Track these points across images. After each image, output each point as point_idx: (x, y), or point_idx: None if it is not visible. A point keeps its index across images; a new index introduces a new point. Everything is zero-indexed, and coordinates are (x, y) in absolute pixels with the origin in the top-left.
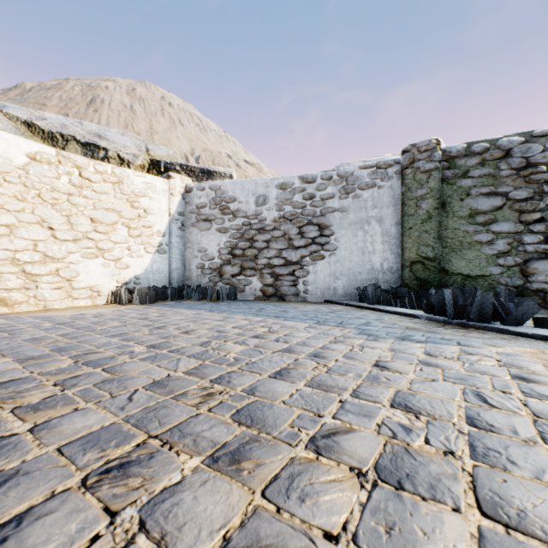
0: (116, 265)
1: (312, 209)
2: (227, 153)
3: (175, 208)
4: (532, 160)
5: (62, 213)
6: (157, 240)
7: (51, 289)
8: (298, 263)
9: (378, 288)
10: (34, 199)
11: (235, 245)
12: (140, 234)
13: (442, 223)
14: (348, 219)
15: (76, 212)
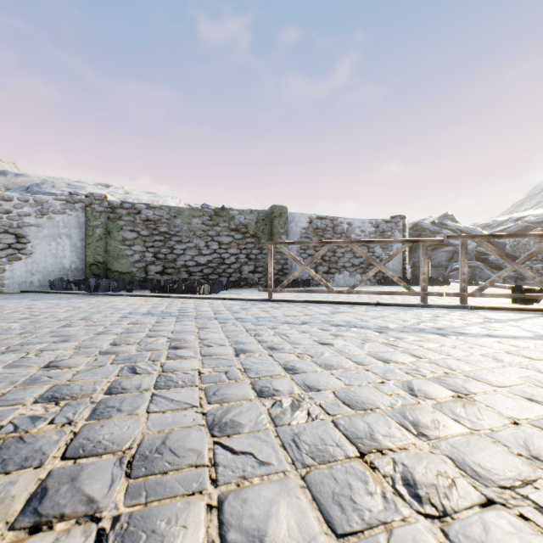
0: None
1: (10, 221)
2: None
3: None
4: (150, 218)
5: None
6: None
7: None
8: None
9: (64, 280)
10: None
11: None
12: None
13: (109, 243)
14: (44, 233)
15: None
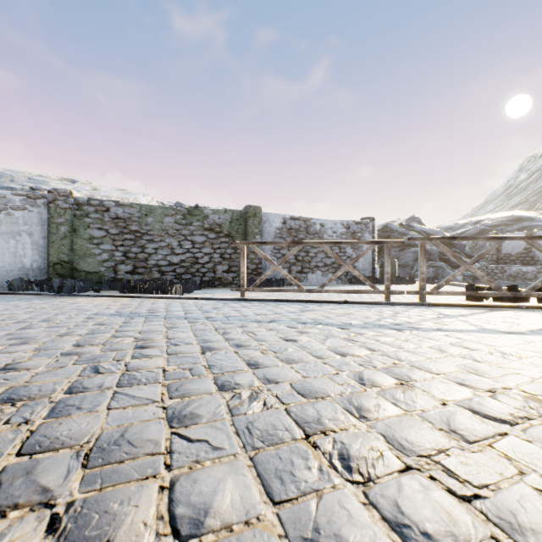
0: None
1: None
2: None
3: None
4: (119, 216)
5: None
6: None
7: None
8: None
9: (24, 281)
10: None
11: None
12: None
13: (74, 241)
14: (2, 230)
15: None
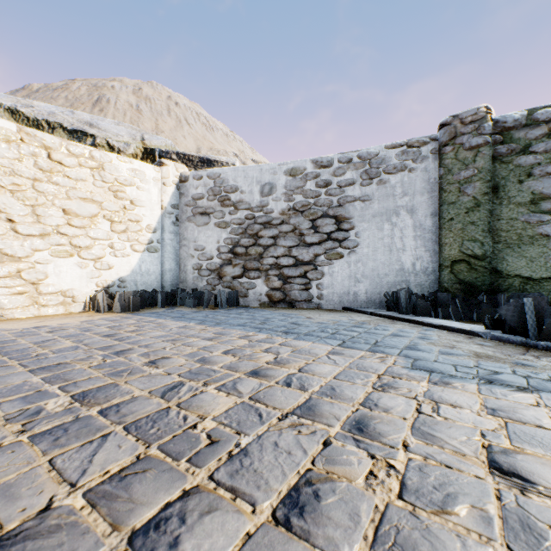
0: (95, 265)
1: (328, 198)
2: (234, 152)
3: (167, 200)
4: None
5: (26, 202)
6: (146, 236)
7: (11, 295)
8: (311, 263)
9: (412, 294)
10: None
11: (236, 242)
12: (126, 229)
13: (493, 212)
14: (372, 210)
15: (44, 202)
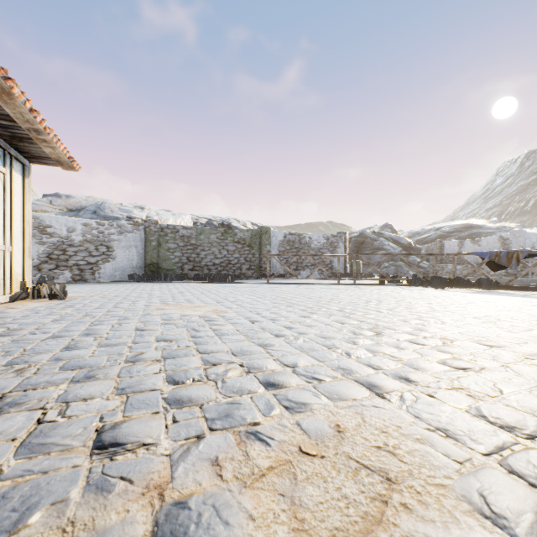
0: None
1: (104, 238)
2: None
3: None
4: (184, 235)
5: None
6: None
7: None
8: (95, 263)
9: (138, 274)
10: None
11: (52, 252)
12: None
13: (160, 251)
14: (122, 245)
15: None
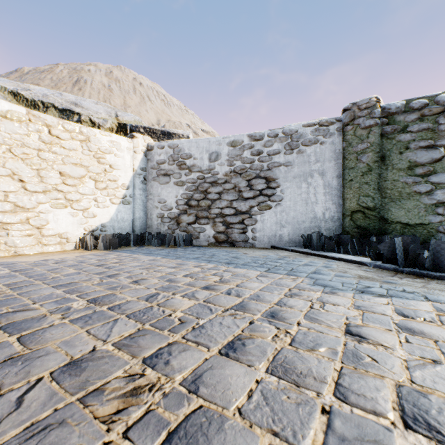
0: (83, 214)
1: (260, 164)
2: (187, 123)
3: (137, 164)
4: None
5: (32, 167)
6: (121, 192)
7: (22, 236)
8: (247, 212)
9: (321, 236)
10: (5, 153)
11: (190, 196)
12: (106, 186)
13: (381, 175)
14: (293, 173)
15: (46, 166)
